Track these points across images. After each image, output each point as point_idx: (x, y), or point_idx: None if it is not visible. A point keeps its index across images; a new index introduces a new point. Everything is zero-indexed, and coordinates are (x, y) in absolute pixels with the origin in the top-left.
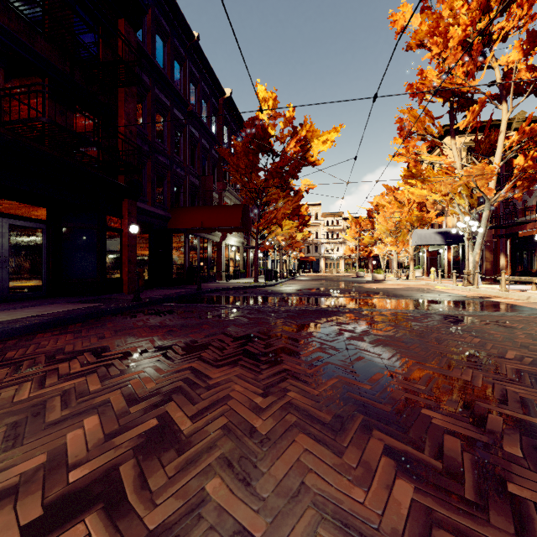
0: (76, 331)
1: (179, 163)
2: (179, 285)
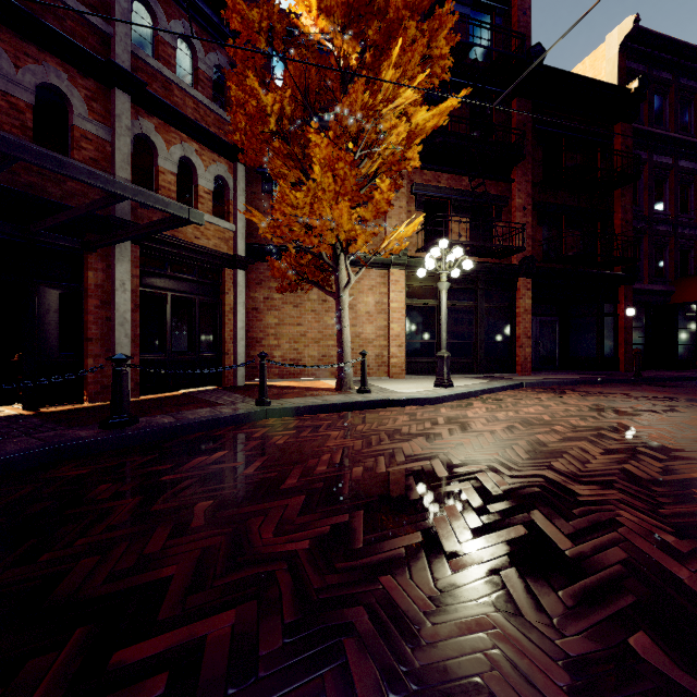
0: (601, 387)
1: (686, 222)
2: (686, 369)
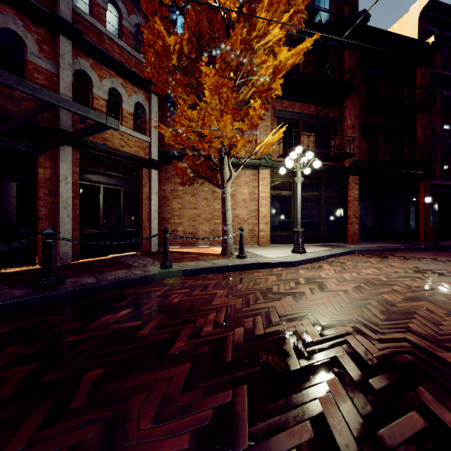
0: (412, 253)
1: None
2: None
